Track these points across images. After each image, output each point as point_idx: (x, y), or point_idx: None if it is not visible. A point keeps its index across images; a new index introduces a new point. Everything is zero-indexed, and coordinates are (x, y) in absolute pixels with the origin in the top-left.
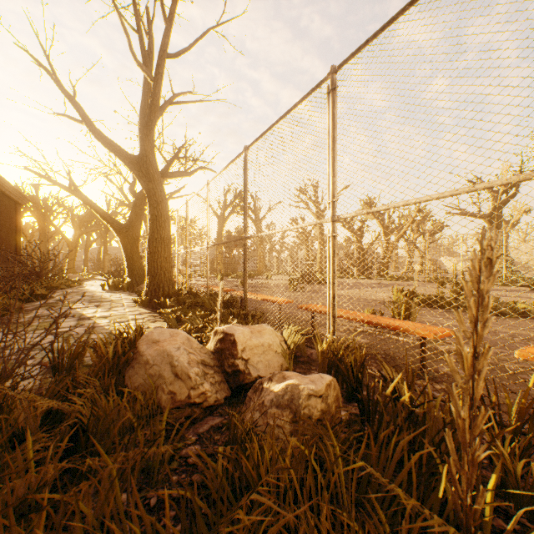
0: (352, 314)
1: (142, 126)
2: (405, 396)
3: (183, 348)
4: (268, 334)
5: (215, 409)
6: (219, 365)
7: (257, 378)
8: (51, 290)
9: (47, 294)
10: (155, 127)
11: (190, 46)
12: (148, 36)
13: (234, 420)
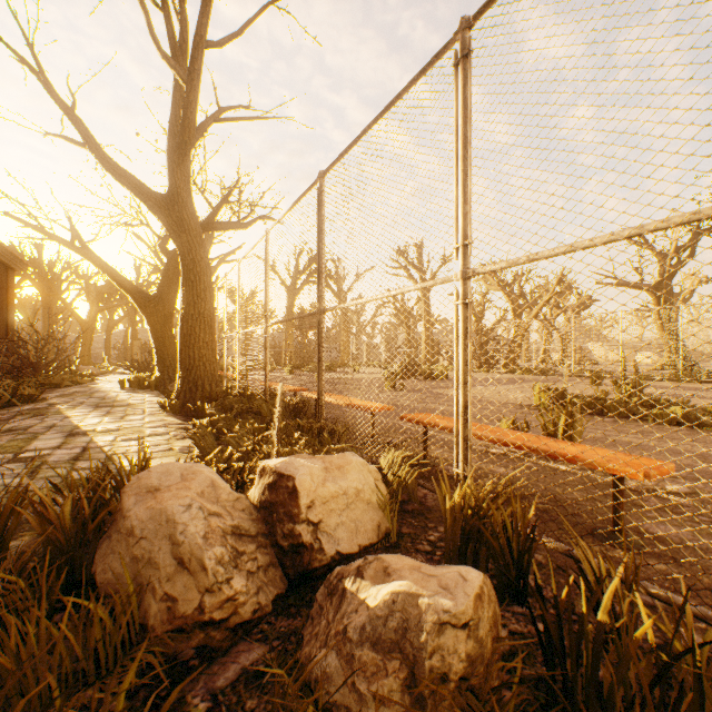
0: (490, 432)
1: (171, 151)
2: (643, 628)
3: (198, 506)
4: (355, 471)
5: (255, 625)
6: (268, 531)
7: (335, 557)
8: (49, 389)
9: (38, 396)
10: (191, 152)
11: (240, 30)
12: (180, 18)
13: (282, 680)
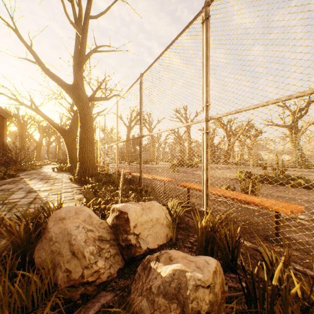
0: (218, 191)
1: (75, 65)
2: (295, 289)
3: (82, 227)
4: (156, 209)
5: (108, 283)
6: (115, 238)
7: (146, 250)
8: (21, 171)
9: (16, 174)
10: (83, 65)
11: (105, 10)
12: (79, 6)
13: (119, 313)
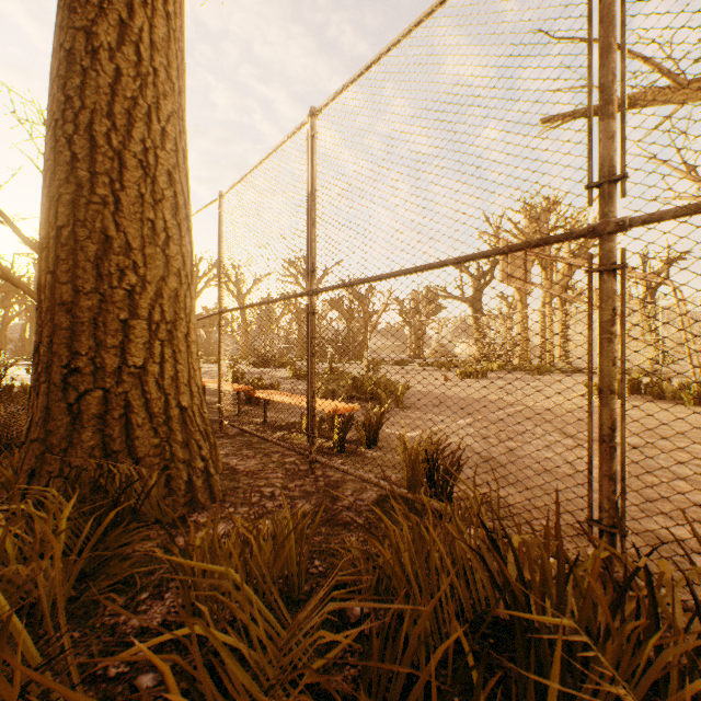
0: None
1: None
2: None
3: None
4: None
5: None
6: None
7: None
8: None
9: None
10: None
11: None
12: None
13: None
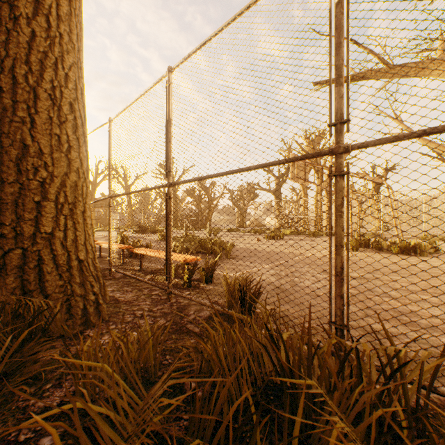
0: None
1: None
2: None
3: None
4: None
5: None
6: None
7: None
8: None
9: None
10: None
11: None
12: None
13: None
